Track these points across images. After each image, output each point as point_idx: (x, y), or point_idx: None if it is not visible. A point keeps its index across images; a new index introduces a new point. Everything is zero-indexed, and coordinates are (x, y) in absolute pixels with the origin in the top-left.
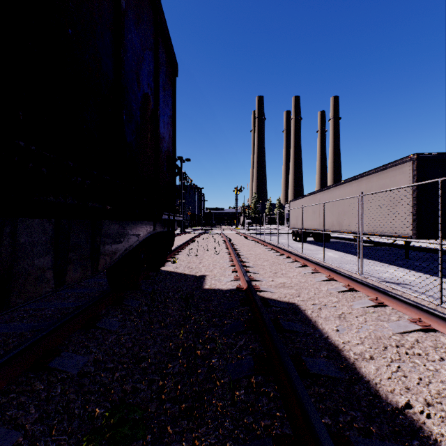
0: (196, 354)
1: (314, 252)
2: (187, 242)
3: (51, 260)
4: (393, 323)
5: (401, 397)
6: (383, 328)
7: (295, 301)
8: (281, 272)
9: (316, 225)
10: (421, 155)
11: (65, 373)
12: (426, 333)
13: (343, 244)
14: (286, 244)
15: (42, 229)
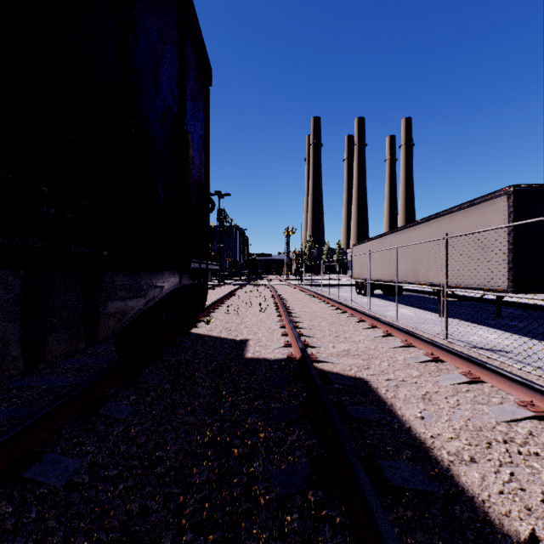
0: (232, 453)
1: (384, 309)
2: (225, 296)
3: (19, 329)
4: (495, 406)
5: (521, 524)
6: (483, 414)
7: (364, 375)
8: (344, 336)
9: (386, 275)
10: (520, 188)
11: (45, 487)
12: (541, 422)
13: (419, 298)
14: (349, 299)
15: (2, 285)
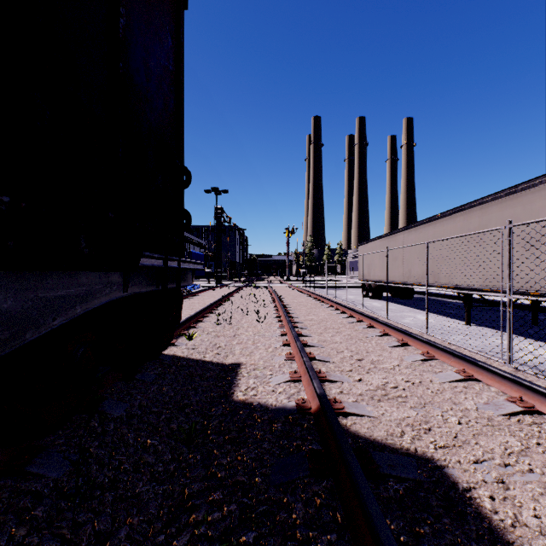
0: None
1: (398, 314)
2: (219, 300)
3: None
4: None
5: None
6: None
7: (431, 450)
8: (370, 359)
9: (398, 276)
10: None
11: None
12: None
13: (432, 301)
14: (358, 303)
15: None
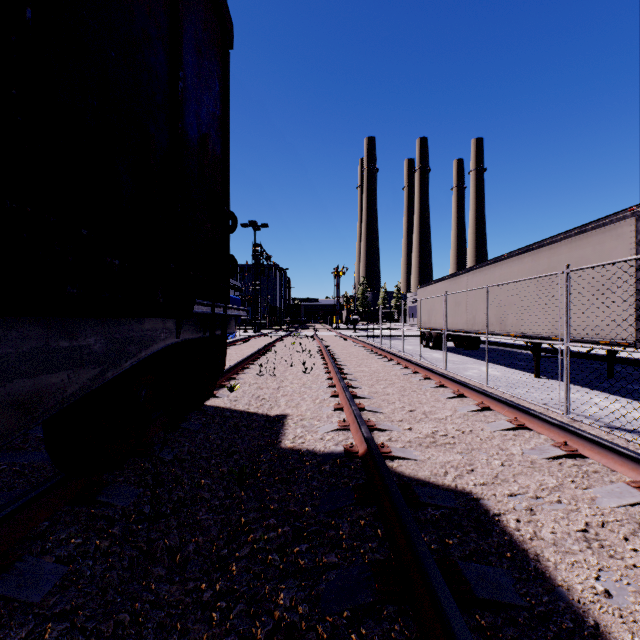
0: None
1: (460, 366)
2: (260, 350)
3: None
4: None
5: None
6: None
7: (471, 486)
8: (423, 410)
9: (461, 324)
10: None
11: None
12: None
13: (501, 352)
14: (416, 354)
15: None
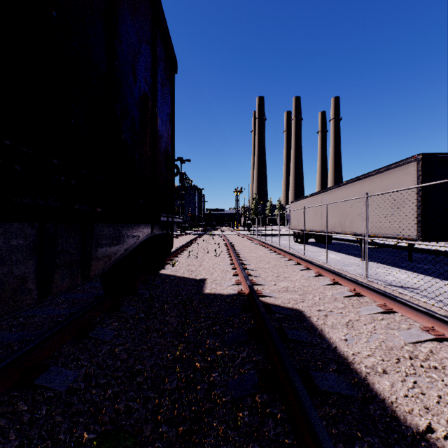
0: (196, 367)
1: (316, 254)
2: (186, 243)
3: (34, 268)
4: (404, 331)
5: (420, 419)
6: (394, 337)
7: (300, 307)
8: (284, 276)
9: (318, 226)
10: (427, 155)
11: (52, 391)
12: (440, 343)
13: (345, 245)
14: (288, 246)
15: (22, 234)
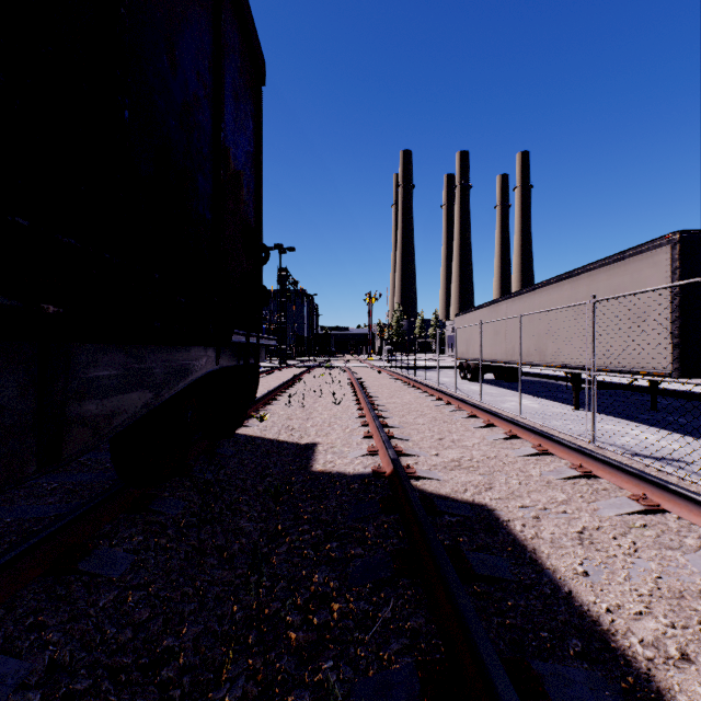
0: (288, 641)
1: (498, 399)
2: (287, 382)
3: None
4: (695, 554)
5: None
6: (678, 567)
7: (486, 500)
8: (451, 438)
9: (500, 354)
10: (689, 234)
11: None
12: None
13: (543, 384)
14: (452, 386)
15: None
